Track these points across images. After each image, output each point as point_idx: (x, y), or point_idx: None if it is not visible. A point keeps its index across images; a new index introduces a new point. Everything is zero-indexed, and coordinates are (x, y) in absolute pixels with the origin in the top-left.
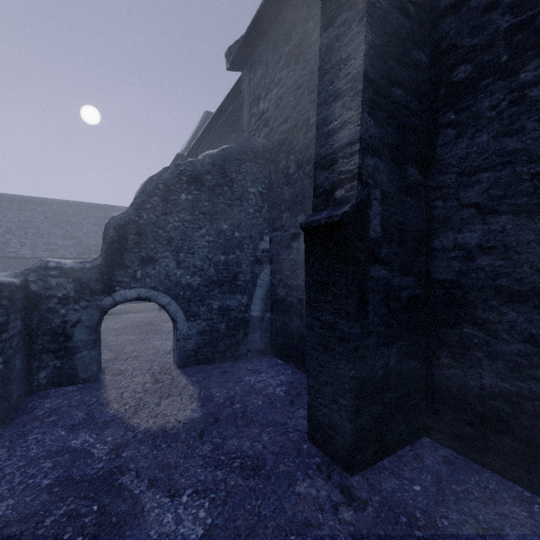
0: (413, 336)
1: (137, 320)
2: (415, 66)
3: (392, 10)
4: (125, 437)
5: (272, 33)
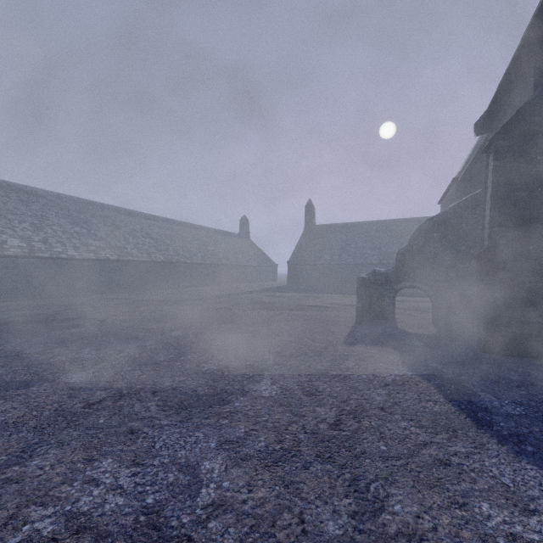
0: (537, 307)
1: (417, 305)
2: (536, 175)
3: (513, 160)
4: (402, 332)
5: (501, 115)
